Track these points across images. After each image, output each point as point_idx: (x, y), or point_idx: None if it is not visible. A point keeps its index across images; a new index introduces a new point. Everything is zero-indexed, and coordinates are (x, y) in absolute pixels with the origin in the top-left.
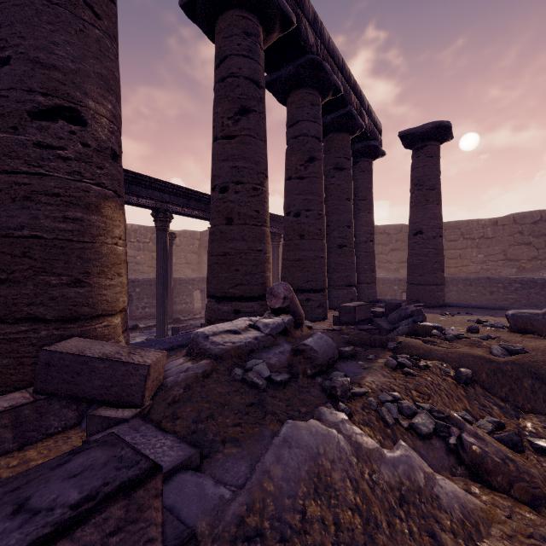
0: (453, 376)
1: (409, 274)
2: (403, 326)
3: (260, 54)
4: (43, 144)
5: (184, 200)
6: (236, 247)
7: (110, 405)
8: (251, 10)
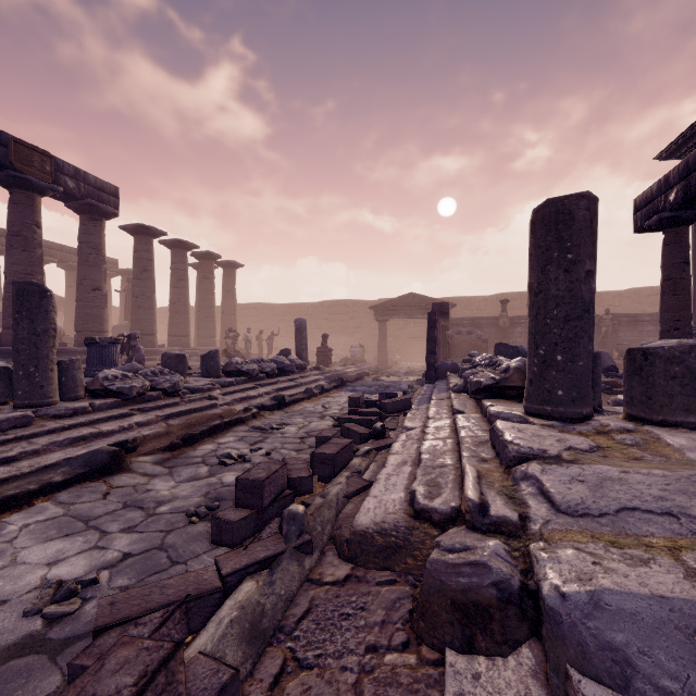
0: None
1: None
2: None
3: None
4: None
5: None
6: None
7: None
8: None
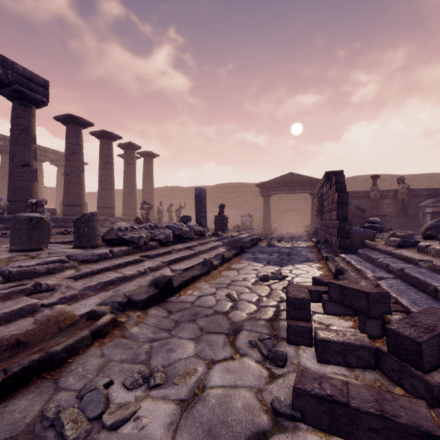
0: None
1: None
2: None
3: None
4: None
5: None
6: None
7: None
8: None
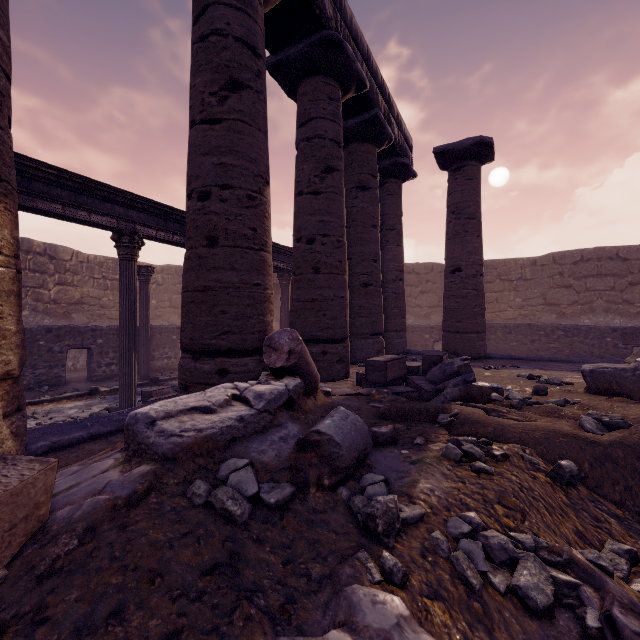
0: (548, 472)
1: (445, 320)
2: (451, 387)
3: (258, 9)
4: None
5: (160, 221)
6: (222, 279)
7: None
8: None
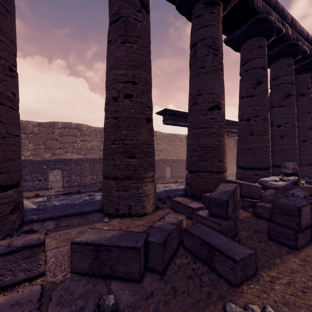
0: None
1: None
2: None
3: (266, 54)
4: (211, 118)
5: None
6: (255, 146)
7: (248, 198)
8: (261, 35)
